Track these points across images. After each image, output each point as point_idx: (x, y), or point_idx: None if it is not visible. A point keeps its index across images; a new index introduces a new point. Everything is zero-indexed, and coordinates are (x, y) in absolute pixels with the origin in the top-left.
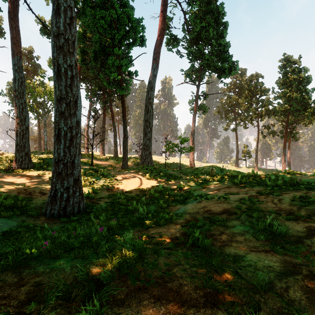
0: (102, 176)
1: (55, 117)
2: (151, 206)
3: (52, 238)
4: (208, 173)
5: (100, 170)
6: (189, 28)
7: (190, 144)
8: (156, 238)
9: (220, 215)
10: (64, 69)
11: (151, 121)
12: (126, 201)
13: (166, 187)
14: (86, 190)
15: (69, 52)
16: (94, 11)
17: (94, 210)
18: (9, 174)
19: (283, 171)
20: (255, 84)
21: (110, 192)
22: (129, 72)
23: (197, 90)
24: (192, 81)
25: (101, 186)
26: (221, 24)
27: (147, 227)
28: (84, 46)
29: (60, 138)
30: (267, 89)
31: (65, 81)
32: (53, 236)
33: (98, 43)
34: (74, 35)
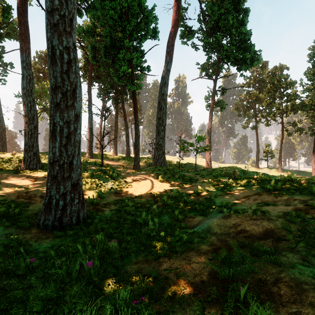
0: (110, 178)
1: (50, 110)
2: (164, 216)
3: (30, 267)
4: (230, 175)
5: (109, 171)
6: (205, 18)
7: (207, 144)
8: (171, 289)
9: (263, 241)
10: (59, 51)
11: (164, 118)
12: (134, 209)
13: (181, 191)
14: (92, 194)
15: (65, 31)
16: (104, 3)
17: (95, 221)
18: (16, 175)
19: (313, 172)
20: (279, 77)
21: (118, 197)
22: (141, 67)
23: (214, 85)
24: (208, 76)
25: (108, 189)
26: (241, 11)
27: (158, 254)
28: (95, 41)
29: (55, 135)
30: (293, 82)
31: (61, 67)
32: (32, 263)
33: (108, 37)
34: (71, 12)
